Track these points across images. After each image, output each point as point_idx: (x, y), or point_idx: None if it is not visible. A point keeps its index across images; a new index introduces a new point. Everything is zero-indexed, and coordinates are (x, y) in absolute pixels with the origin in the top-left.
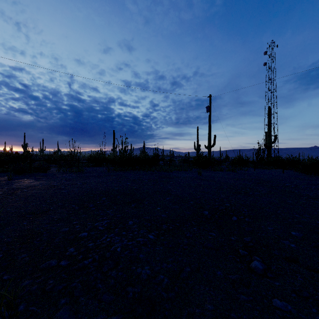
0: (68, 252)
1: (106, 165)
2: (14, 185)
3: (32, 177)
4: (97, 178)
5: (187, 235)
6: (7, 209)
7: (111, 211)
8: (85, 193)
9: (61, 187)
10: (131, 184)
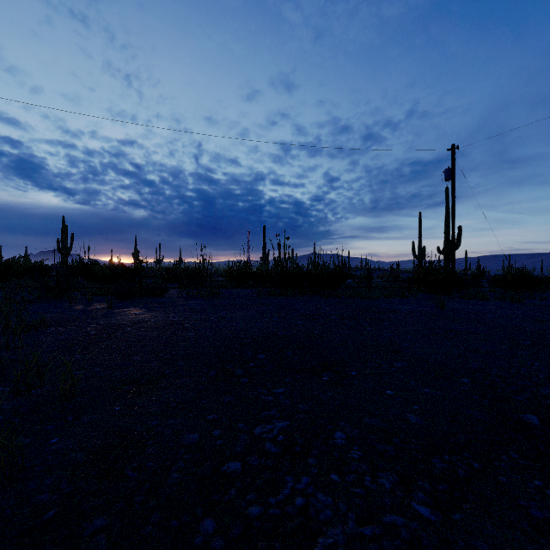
0: (198, 536)
1: (253, 285)
2: (114, 318)
3: (142, 305)
4: (242, 310)
5: (533, 515)
6: (95, 367)
7: (282, 390)
8: (226, 340)
9: (183, 326)
10: (305, 323)
